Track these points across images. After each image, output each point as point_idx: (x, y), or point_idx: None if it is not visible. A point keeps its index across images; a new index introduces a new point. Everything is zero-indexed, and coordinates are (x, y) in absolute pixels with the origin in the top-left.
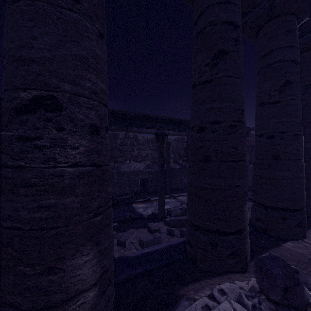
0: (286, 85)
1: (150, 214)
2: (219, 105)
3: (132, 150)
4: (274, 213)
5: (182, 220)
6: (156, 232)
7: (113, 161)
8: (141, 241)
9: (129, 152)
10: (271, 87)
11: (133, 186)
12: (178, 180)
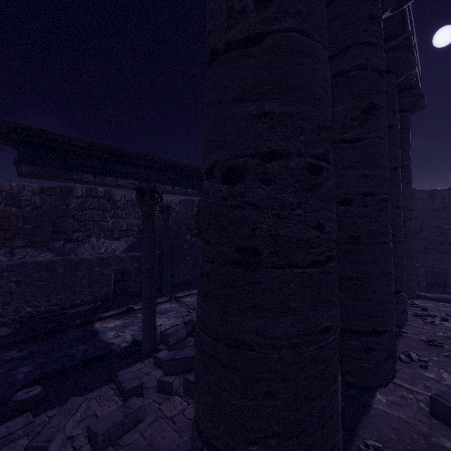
0: (370, 112)
1: (128, 344)
2: (284, 108)
3: (102, 219)
4: (353, 341)
5: (188, 358)
6: (133, 392)
7: (62, 239)
8: (92, 433)
9: (95, 222)
10: (346, 112)
11: (100, 287)
12: (183, 268)
